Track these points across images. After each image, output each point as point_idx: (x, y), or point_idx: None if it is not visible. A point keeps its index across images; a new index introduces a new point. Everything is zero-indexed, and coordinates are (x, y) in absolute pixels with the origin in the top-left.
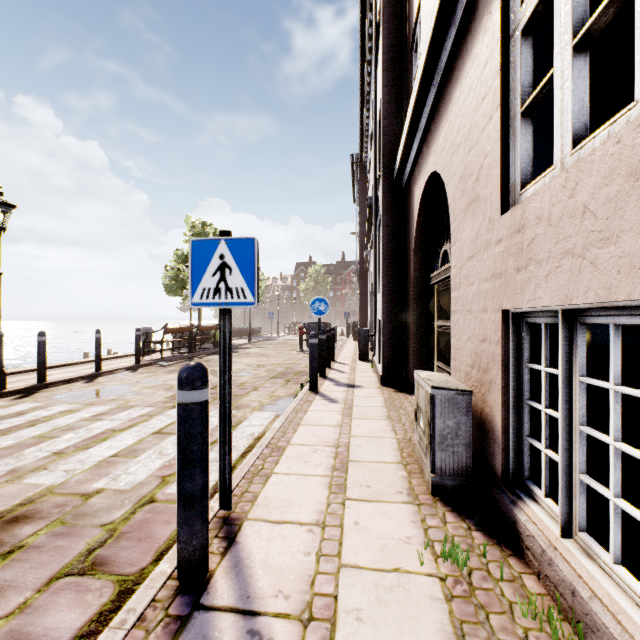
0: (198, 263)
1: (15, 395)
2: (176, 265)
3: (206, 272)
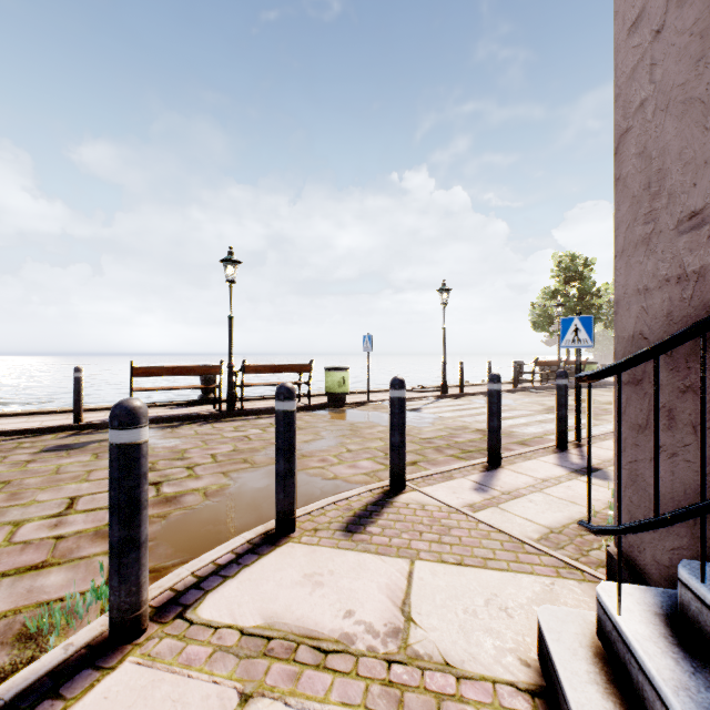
0: (563, 328)
1: (451, 397)
2: (542, 302)
3: (567, 332)
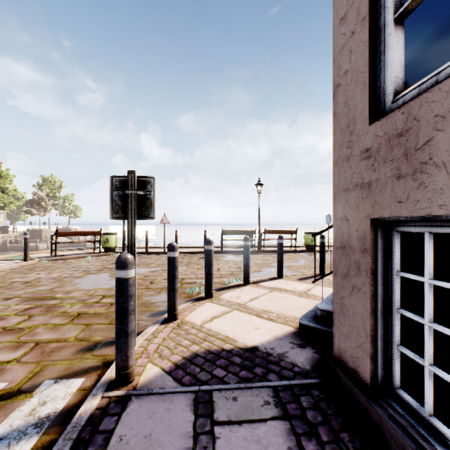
0: None
1: None
2: None
3: None
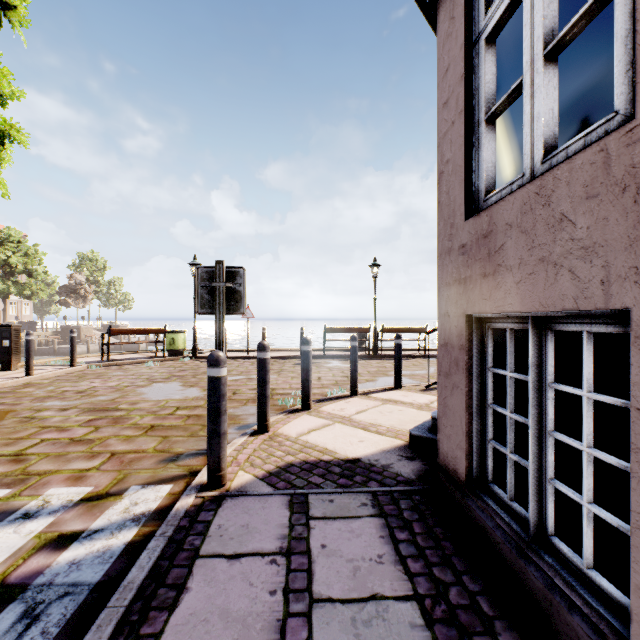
0: None
1: None
2: None
3: None
